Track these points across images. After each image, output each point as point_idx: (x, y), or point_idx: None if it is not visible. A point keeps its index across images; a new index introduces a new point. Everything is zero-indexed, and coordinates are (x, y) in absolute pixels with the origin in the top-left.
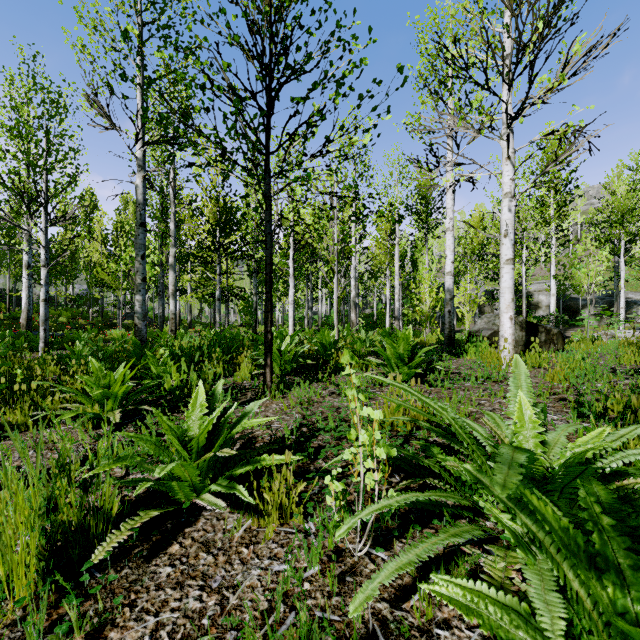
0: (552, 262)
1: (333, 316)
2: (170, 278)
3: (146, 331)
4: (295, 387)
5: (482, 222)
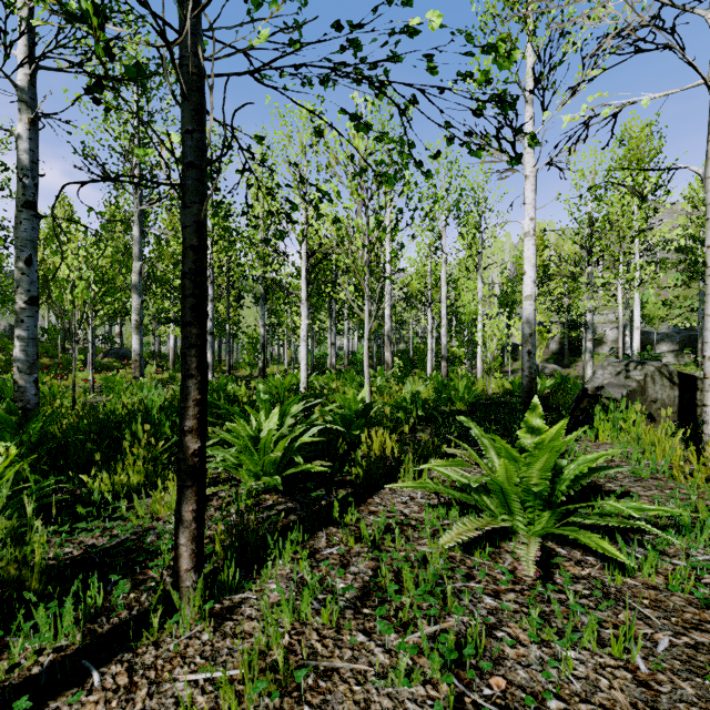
0: (636, 287)
1: (361, 352)
2: (133, 304)
3: (36, 391)
4: (272, 555)
5: (543, 239)
